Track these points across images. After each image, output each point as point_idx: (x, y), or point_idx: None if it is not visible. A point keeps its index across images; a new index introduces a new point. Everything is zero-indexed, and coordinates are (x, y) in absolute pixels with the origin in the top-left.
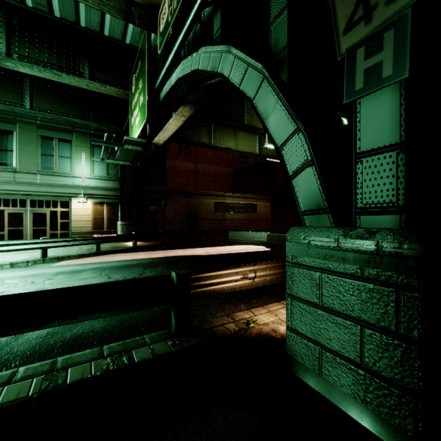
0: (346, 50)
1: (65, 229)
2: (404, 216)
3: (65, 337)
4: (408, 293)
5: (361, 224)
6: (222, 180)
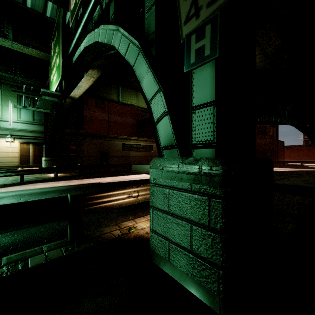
0: (185, 35)
1: None
2: (216, 148)
3: None
4: (215, 199)
5: (195, 155)
6: (129, 127)
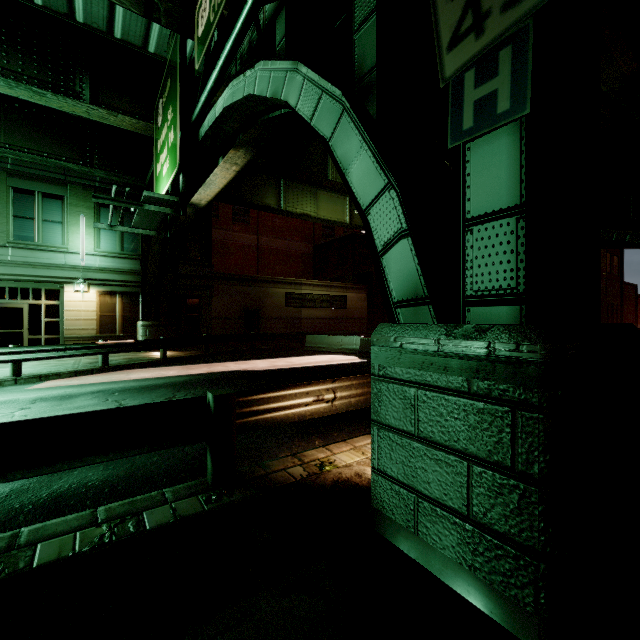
0: (451, 73)
1: (54, 332)
2: (525, 306)
3: (39, 497)
4: (527, 413)
5: (471, 319)
6: (298, 260)
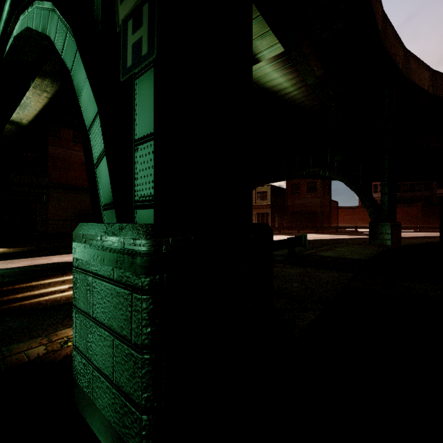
0: (122, 21)
1: None
2: (154, 209)
3: None
4: (137, 295)
5: (138, 219)
6: None
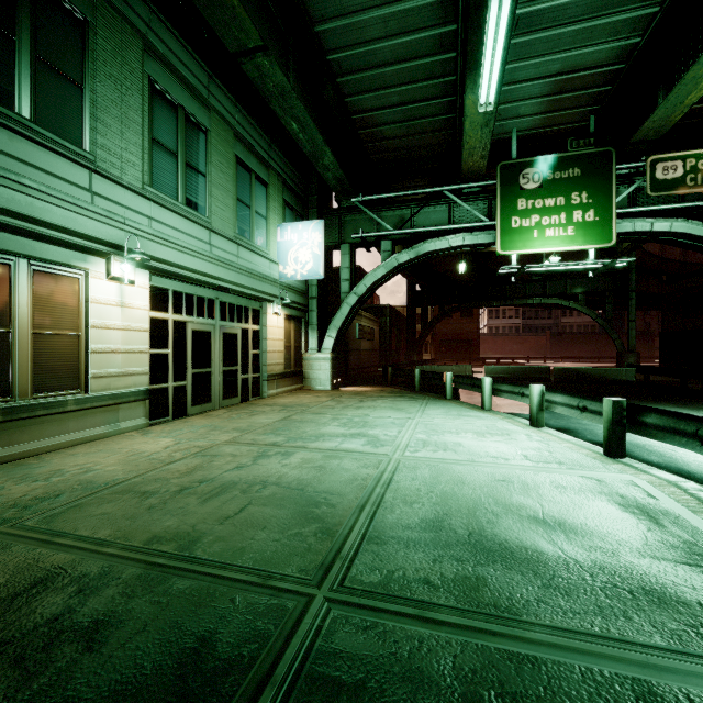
0: None
1: (256, 369)
2: None
3: None
4: None
5: None
6: None
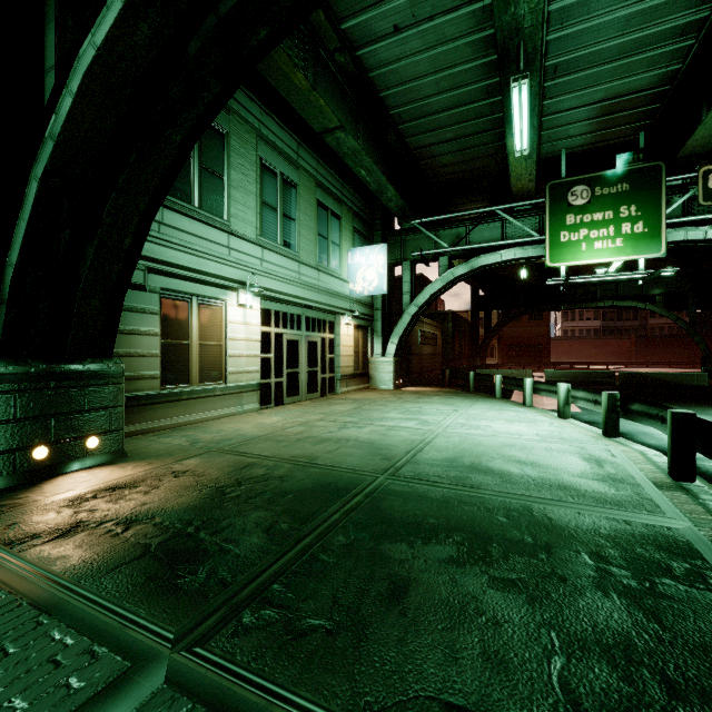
0: None
1: (331, 370)
2: None
3: None
4: None
5: None
6: None
